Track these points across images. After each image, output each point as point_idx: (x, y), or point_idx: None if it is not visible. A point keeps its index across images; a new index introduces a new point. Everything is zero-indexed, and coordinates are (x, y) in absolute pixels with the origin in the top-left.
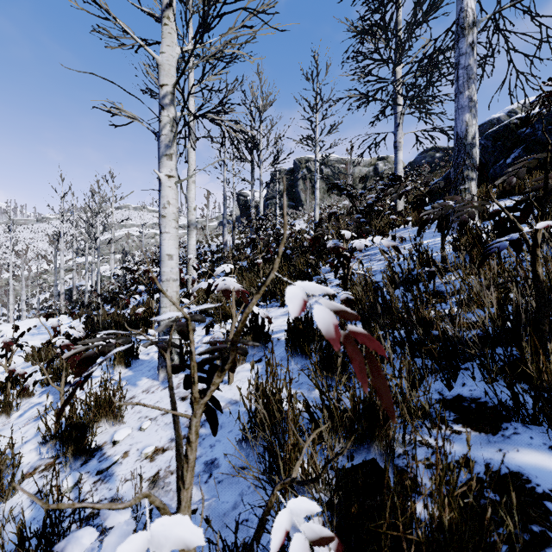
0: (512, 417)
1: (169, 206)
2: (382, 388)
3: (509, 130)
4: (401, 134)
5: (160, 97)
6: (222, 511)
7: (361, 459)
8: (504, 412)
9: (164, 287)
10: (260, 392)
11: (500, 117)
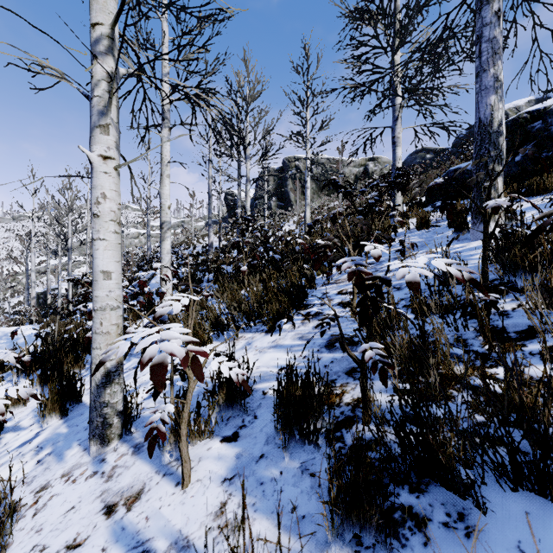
0: None
1: (105, 201)
2: None
3: (518, 125)
4: (400, 129)
5: (92, 41)
6: None
7: None
8: None
9: (97, 319)
10: None
11: None
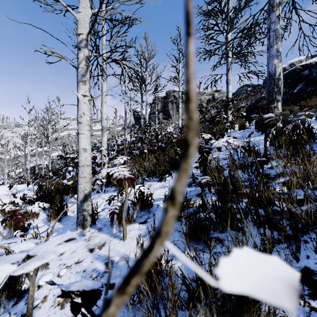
0: None
1: (84, 116)
2: None
3: (295, 73)
4: (230, 75)
5: (78, 42)
6: None
7: None
8: None
9: (80, 170)
10: None
11: (285, 67)
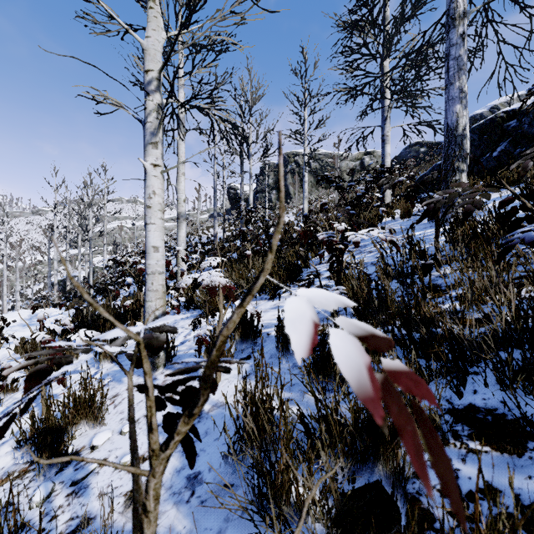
0: None
1: (155, 196)
2: (448, 475)
3: (495, 124)
4: (388, 128)
5: (146, 82)
6: None
7: (364, 481)
8: (528, 428)
9: (149, 280)
10: (249, 399)
11: (483, 113)
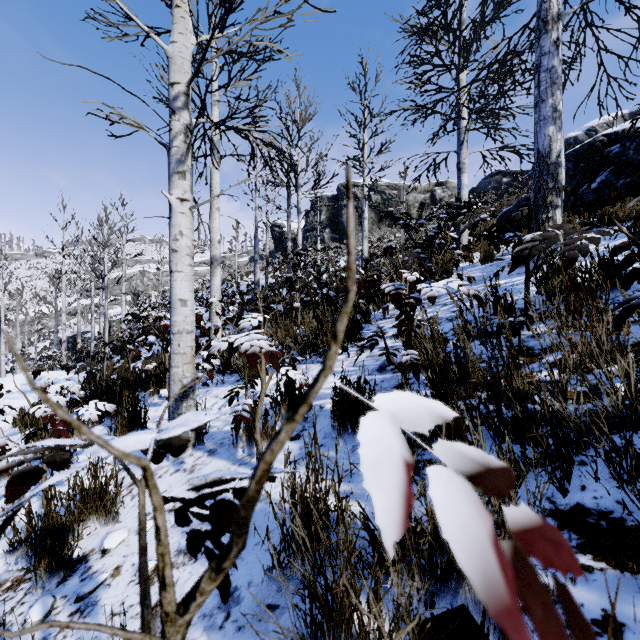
0: None
1: (182, 238)
2: None
3: (594, 149)
4: (465, 154)
5: (171, 98)
6: None
7: (446, 606)
8: None
9: (175, 341)
10: (298, 498)
11: (578, 136)
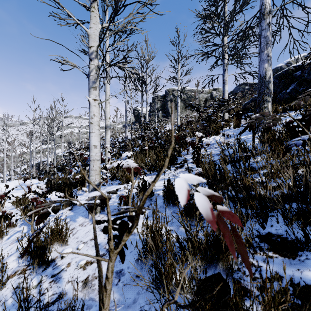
0: (304, 248)
1: (94, 117)
2: (244, 254)
3: (288, 73)
4: (227, 76)
5: (89, 53)
6: (126, 304)
7: (211, 273)
8: (299, 244)
9: (91, 164)
10: (149, 230)
11: (282, 66)
